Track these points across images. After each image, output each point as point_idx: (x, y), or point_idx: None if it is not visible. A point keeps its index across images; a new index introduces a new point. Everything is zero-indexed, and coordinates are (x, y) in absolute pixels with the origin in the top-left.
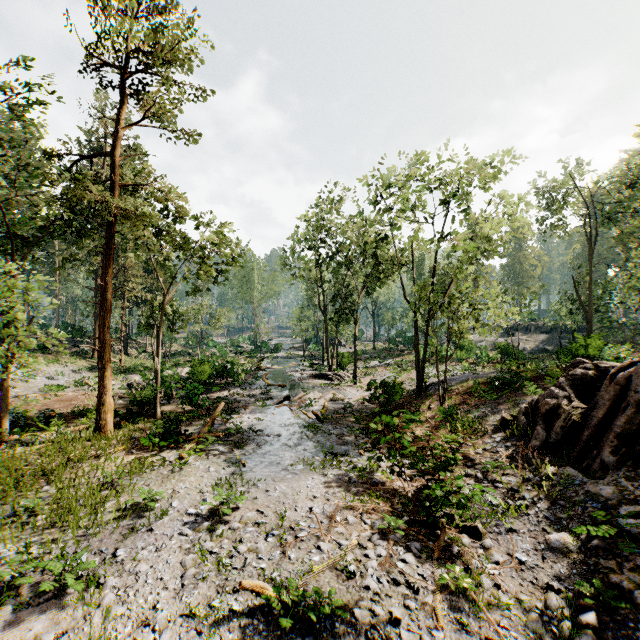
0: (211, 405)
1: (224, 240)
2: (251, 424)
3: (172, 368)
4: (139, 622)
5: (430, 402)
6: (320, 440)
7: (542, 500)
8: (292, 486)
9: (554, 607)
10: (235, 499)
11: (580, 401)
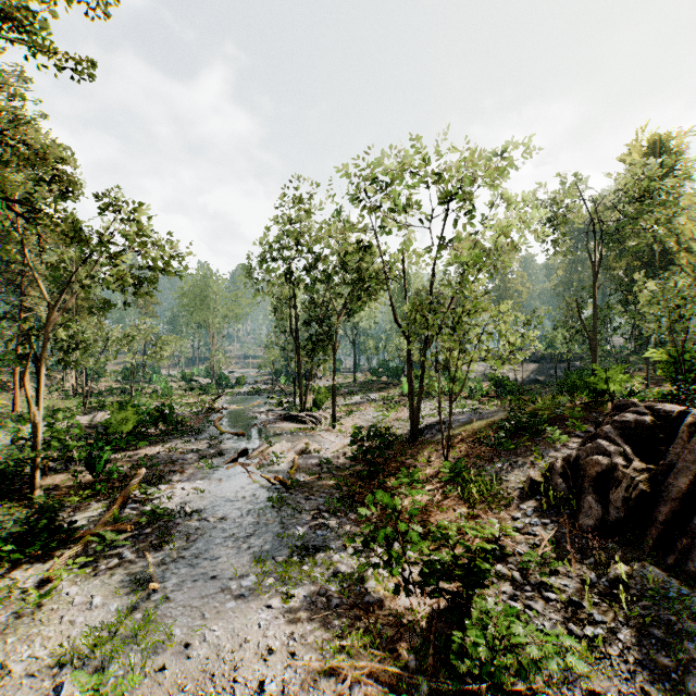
0: (132, 469)
1: (152, 237)
2: (185, 500)
3: (72, 418)
4: None
5: (429, 452)
6: (285, 523)
7: (624, 626)
8: (233, 628)
9: None
10: (114, 688)
11: (640, 459)
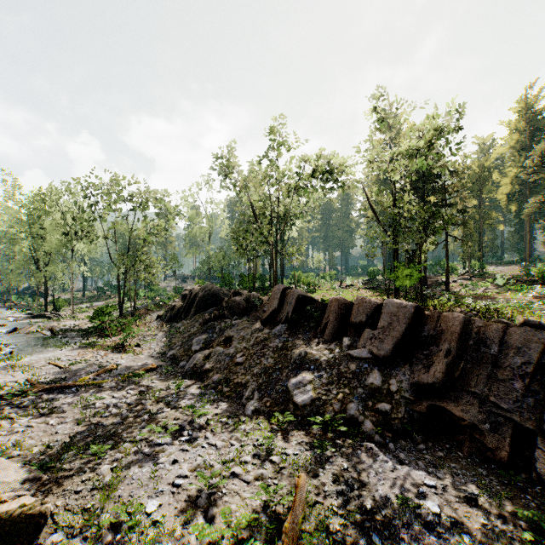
0: None
1: None
2: None
3: None
4: (3, 383)
5: (127, 317)
6: (59, 340)
7: (163, 334)
8: (51, 353)
9: (156, 350)
10: (22, 358)
11: (183, 302)
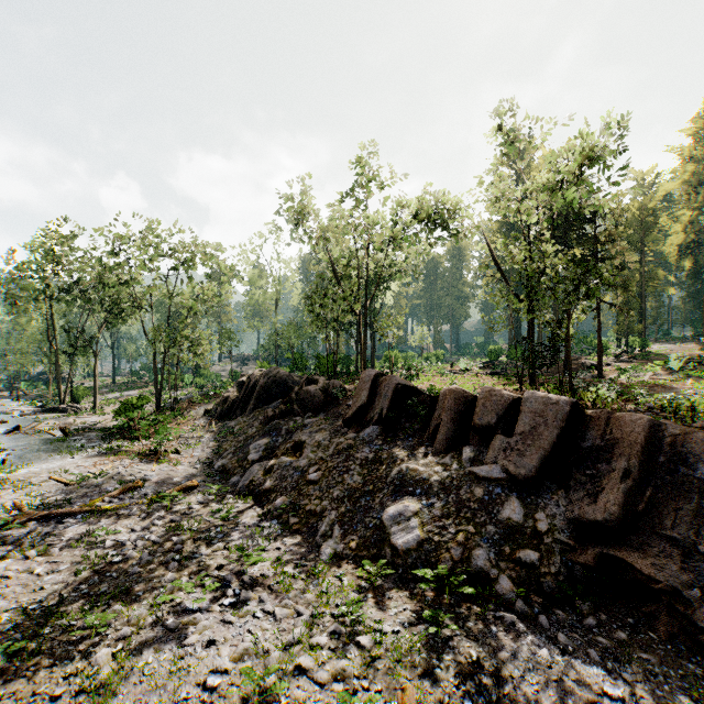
0: None
1: None
2: None
3: None
4: None
5: (166, 412)
6: (71, 444)
7: (212, 436)
8: (58, 463)
9: (201, 459)
10: (16, 470)
11: (238, 393)
